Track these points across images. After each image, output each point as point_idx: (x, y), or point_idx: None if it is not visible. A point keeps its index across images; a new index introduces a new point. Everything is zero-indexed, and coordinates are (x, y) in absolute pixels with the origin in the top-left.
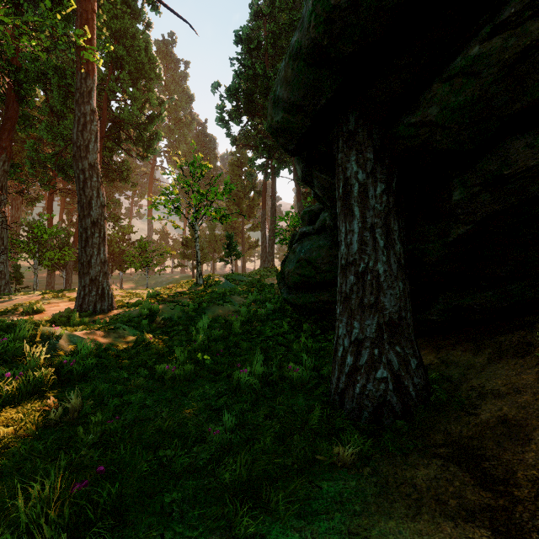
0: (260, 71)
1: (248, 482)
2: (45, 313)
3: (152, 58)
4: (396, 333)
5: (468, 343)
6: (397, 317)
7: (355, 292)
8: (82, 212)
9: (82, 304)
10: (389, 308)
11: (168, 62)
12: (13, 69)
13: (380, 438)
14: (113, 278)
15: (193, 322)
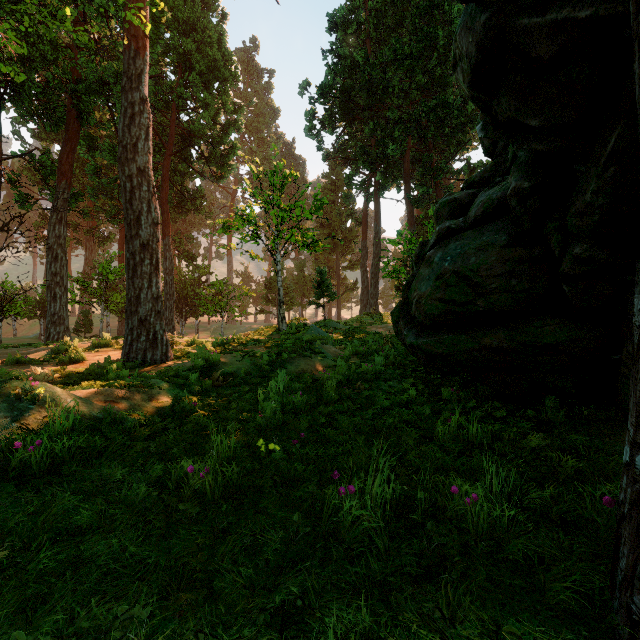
0: (360, 59)
1: None
2: (84, 363)
3: (226, 54)
4: None
5: None
6: None
7: None
8: (129, 232)
9: (130, 352)
10: None
11: (250, 73)
12: (70, 77)
13: None
14: (189, 327)
15: (266, 381)
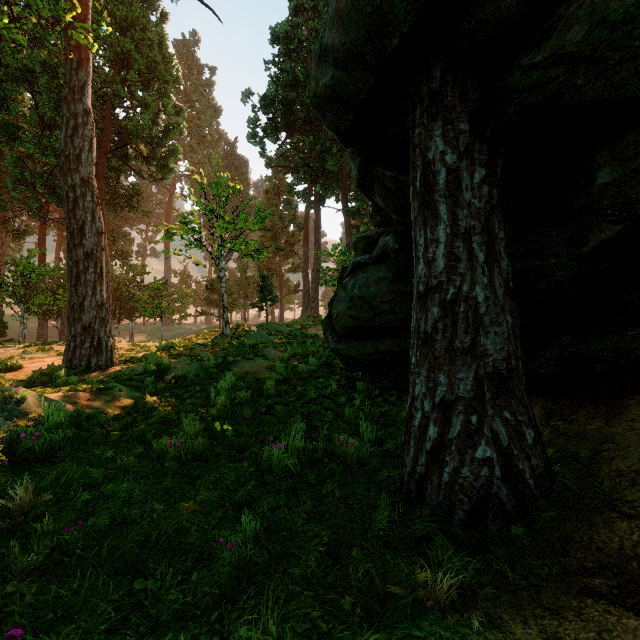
0: (301, 76)
1: (277, 639)
2: (22, 371)
3: (167, 56)
4: (503, 390)
5: (594, 405)
6: (504, 366)
7: (441, 331)
8: (72, 241)
9: (72, 359)
10: (493, 354)
11: (190, 67)
12: None
13: (487, 555)
14: (122, 329)
15: (214, 381)
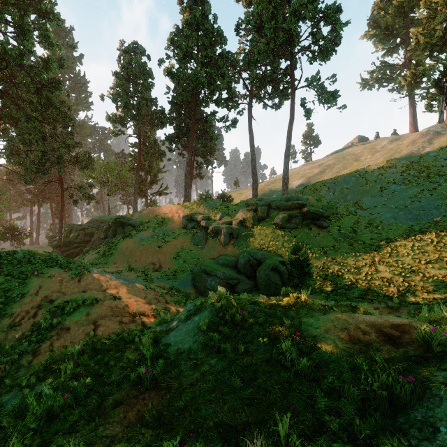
0: None
1: None
2: None
3: None
4: None
5: None
6: None
7: None
8: None
9: None
10: None
11: None
12: None
13: None
14: None
15: None
